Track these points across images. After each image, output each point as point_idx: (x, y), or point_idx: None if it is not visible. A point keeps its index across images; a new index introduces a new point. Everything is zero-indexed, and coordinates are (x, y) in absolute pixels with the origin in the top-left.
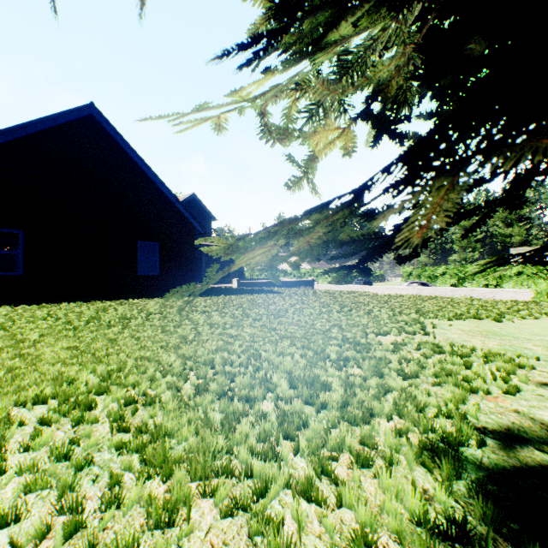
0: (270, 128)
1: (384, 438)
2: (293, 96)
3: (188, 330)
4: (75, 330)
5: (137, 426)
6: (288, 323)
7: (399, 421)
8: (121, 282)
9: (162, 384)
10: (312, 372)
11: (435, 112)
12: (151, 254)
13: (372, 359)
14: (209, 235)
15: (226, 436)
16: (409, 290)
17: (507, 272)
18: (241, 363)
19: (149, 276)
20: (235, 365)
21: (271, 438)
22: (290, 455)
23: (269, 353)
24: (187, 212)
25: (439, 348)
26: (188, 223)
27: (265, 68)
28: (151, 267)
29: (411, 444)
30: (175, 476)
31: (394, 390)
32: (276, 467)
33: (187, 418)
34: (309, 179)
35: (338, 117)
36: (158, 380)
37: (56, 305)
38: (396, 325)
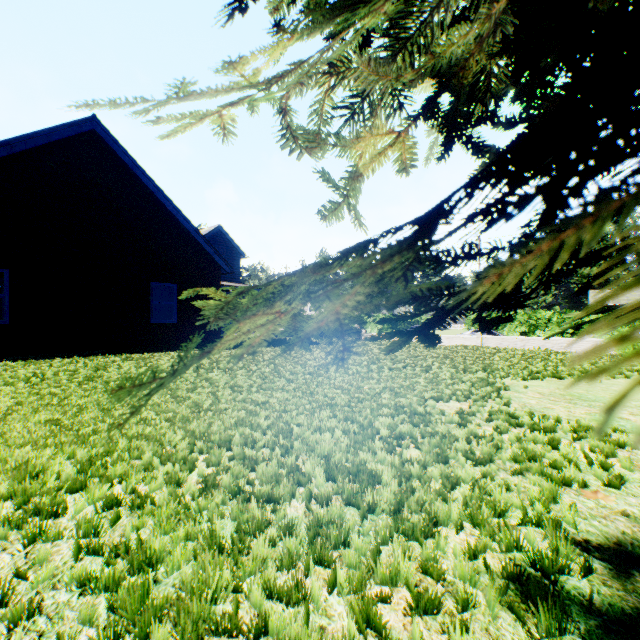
0: (294, 131)
1: (455, 564)
2: (326, 83)
3: (204, 395)
4: (62, 395)
5: (113, 547)
6: (328, 385)
7: (472, 532)
8: (130, 331)
9: (158, 475)
10: (356, 458)
11: (519, 118)
12: (167, 298)
13: (434, 435)
14: (238, 274)
15: (236, 561)
16: (473, 340)
17: (585, 319)
18: (266, 443)
19: (164, 324)
20: (258, 445)
21: (298, 563)
22: (323, 599)
23: (302, 428)
24: (210, 248)
25: (516, 419)
26: (212, 261)
27: (275, 22)
28: (167, 313)
29: (492, 574)
30: (153, 636)
31: (463, 482)
32: (302, 622)
33: (185, 532)
34: (351, 205)
35: (391, 116)
36: (156, 469)
37: (46, 361)
38: (460, 388)
